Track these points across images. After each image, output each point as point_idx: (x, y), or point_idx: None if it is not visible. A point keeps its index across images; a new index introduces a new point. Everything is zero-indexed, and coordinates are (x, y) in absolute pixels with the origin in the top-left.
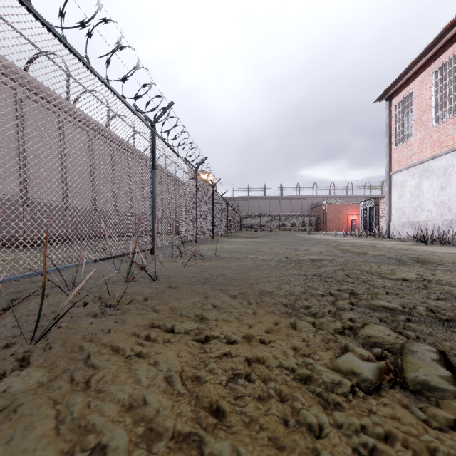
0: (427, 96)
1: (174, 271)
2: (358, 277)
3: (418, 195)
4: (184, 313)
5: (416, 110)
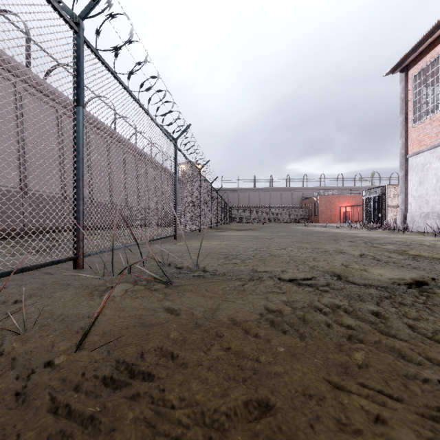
0: None
1: None
2: None
3: None
4: None
5: None
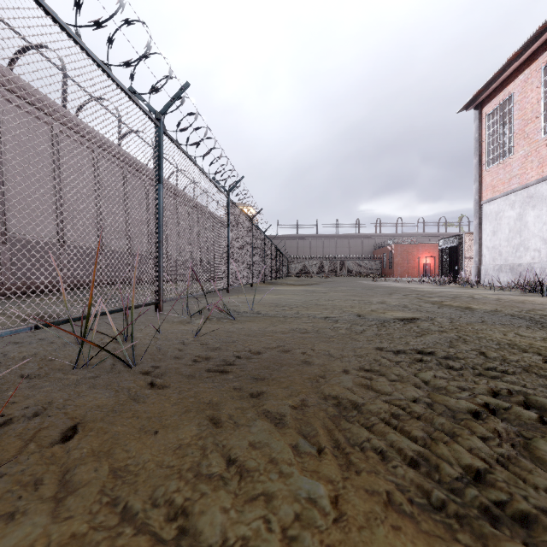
0: (532, 100)
1: (176, 345)
2: (506, 358)
3: (520, 230)
4: (133, 506)
5: (517, 119)
